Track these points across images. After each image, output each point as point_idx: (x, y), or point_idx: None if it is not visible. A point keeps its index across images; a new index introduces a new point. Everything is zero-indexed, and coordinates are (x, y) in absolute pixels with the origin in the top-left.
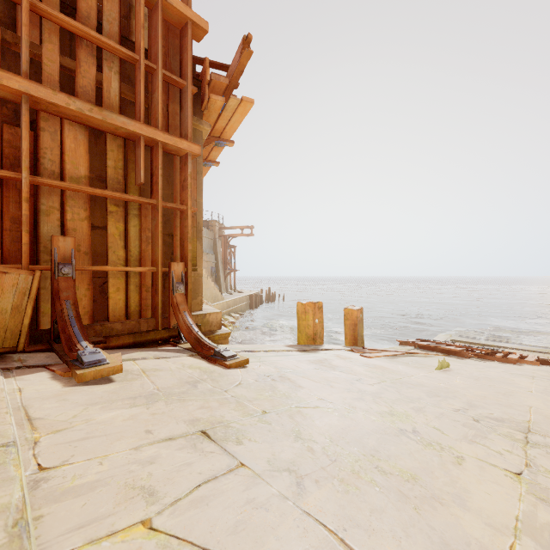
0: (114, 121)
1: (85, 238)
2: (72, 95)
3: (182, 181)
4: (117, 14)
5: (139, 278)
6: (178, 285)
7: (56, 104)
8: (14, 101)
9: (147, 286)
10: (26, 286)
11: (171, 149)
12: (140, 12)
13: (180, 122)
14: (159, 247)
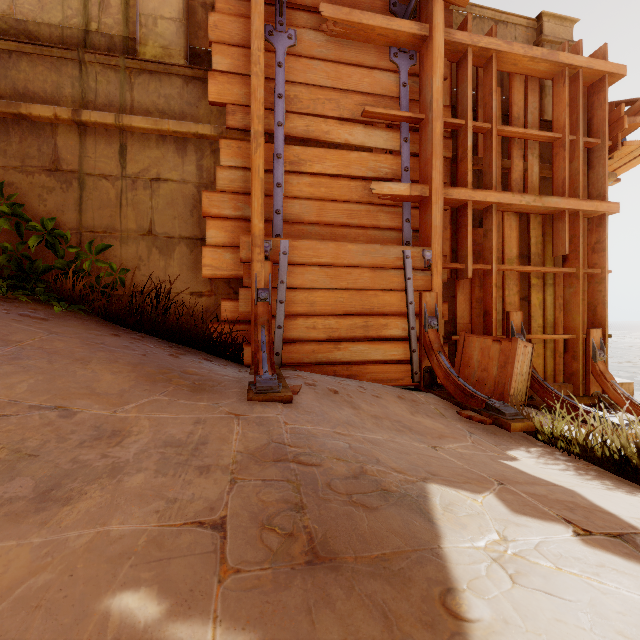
0: (549, 204)
1: (516, 310)
2: (503, 189)
3: (592, 244)
4: (537, 102)
5: (553, 344)
6: (598, 353)
7: (512, 204)
8: (477, 209)
9: (559, 352)
10: (529, 356)
11: (584, 214)
12: (564, 92)
13: (586, 182)
14: (580, 314)
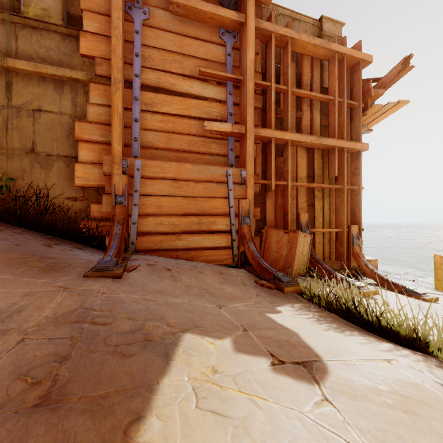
0: (325, 142)
1: (305, 212)
2: (297, 131)
3: (353, 170)
4: (318, 75)
5: (329, 235)
6: (356, 240)
7: (301, 141)
8: (279, 144)
9: (333, 240)
10: (308, 242)
11: (348, 150)
12: (335, 70)
13: (350, 130)
14: (344, 215)
